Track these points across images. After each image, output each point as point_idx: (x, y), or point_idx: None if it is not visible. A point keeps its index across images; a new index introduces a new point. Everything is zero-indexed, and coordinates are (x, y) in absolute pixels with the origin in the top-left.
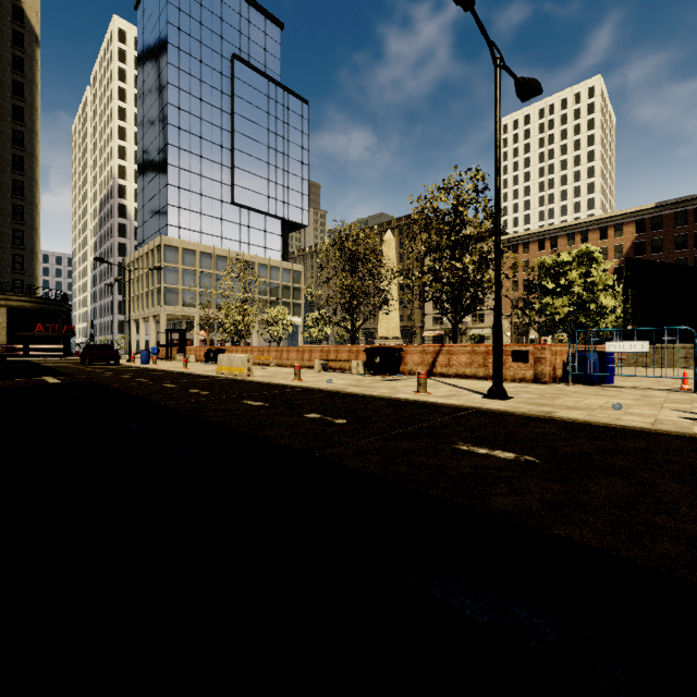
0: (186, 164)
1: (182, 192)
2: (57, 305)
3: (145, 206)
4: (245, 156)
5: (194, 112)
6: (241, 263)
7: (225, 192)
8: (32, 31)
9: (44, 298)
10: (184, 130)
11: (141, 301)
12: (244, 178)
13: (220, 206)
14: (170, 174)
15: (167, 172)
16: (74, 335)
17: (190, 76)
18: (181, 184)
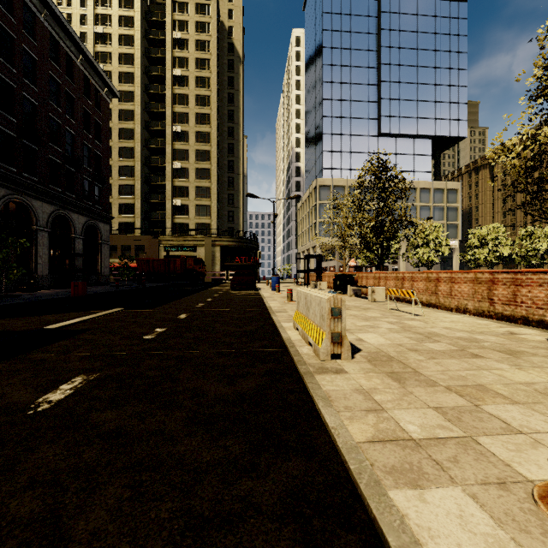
0: (337, 112)
1: (334, 137)
2: (248, 243)
3: (309, 160)
4: (392, 85)
5: (344, 63)
6: (376, 166)
7: (372, 126)
8: (237, 55)
9: (240, 238)
10: (335, 82)
11: (305, 236)
12: (391, 106)
13: (367, 141)
14: (324, 125)
15: (321, 124)
16: (257, 264)
17: (340, 33)
18: (333, 131)
